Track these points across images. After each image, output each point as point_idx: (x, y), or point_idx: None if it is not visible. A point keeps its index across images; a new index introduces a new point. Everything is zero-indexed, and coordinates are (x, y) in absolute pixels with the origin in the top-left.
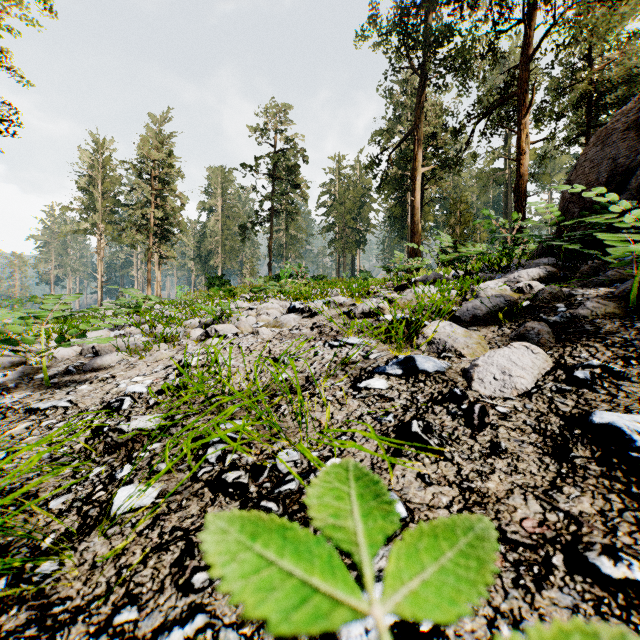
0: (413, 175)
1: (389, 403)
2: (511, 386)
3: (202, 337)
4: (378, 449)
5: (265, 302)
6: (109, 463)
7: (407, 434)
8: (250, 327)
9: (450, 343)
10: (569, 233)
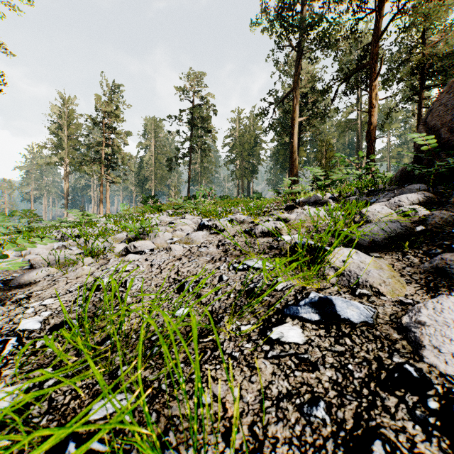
0: (292, 123)
1: (313, 374)
2: None
3: (123, 252)
4: None
5: (182, 217)
6: None
7: None
8: (165, 243)
9: (363, 277)
10: (441, 163)
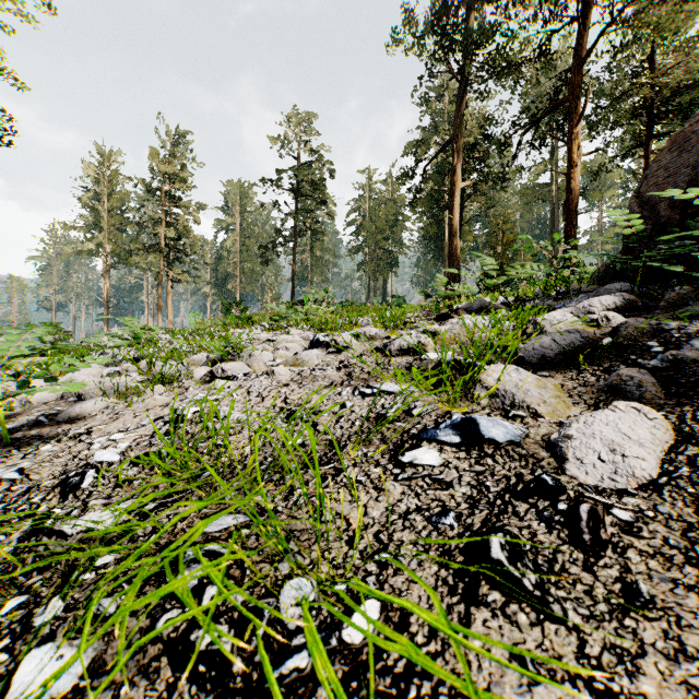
0: (451, 190)
1: (446, 491)
2: (627, 472)
3: (206, 378)
4: (438, 584)
5: (286, 332)
6: (35, 589)
7: (483, 560)
8: (265, 365)
9: (520, 396)
10: (649, 253)
